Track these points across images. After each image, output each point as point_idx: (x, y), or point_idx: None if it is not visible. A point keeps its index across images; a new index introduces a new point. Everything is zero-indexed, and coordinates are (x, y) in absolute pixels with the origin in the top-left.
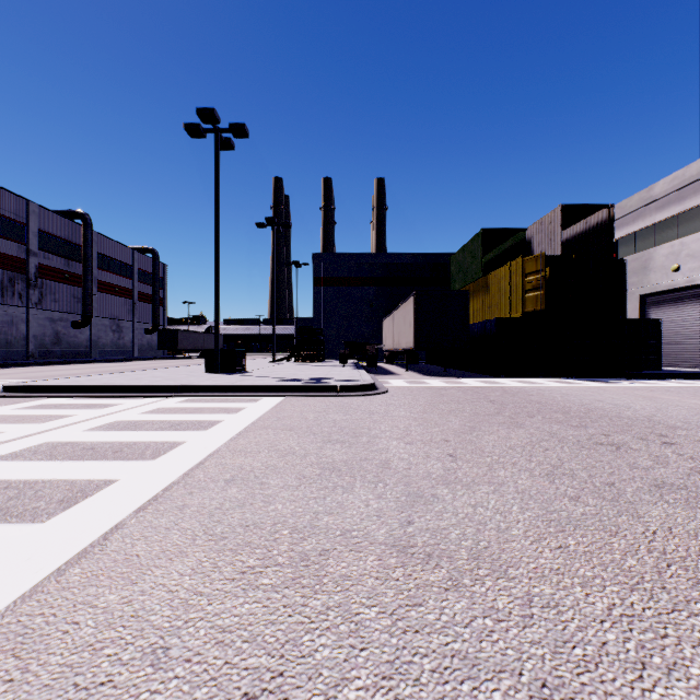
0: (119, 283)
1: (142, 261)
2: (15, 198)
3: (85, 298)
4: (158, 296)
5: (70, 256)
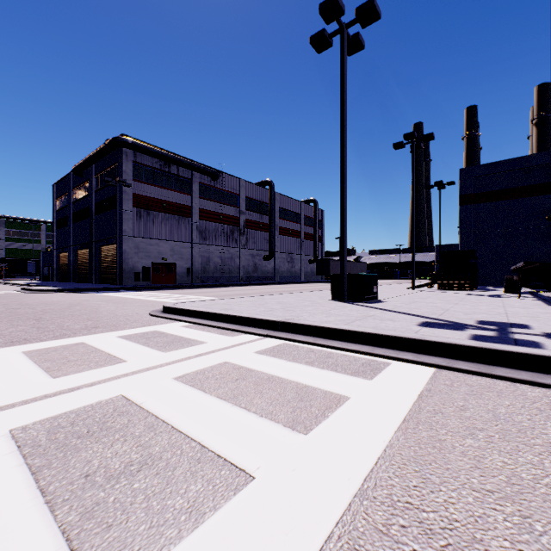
0: (292, 227)
1: (307, 210)
2: (233, 179)
3: (270, 239)
4: (317, 235)
5: (262, 212)
